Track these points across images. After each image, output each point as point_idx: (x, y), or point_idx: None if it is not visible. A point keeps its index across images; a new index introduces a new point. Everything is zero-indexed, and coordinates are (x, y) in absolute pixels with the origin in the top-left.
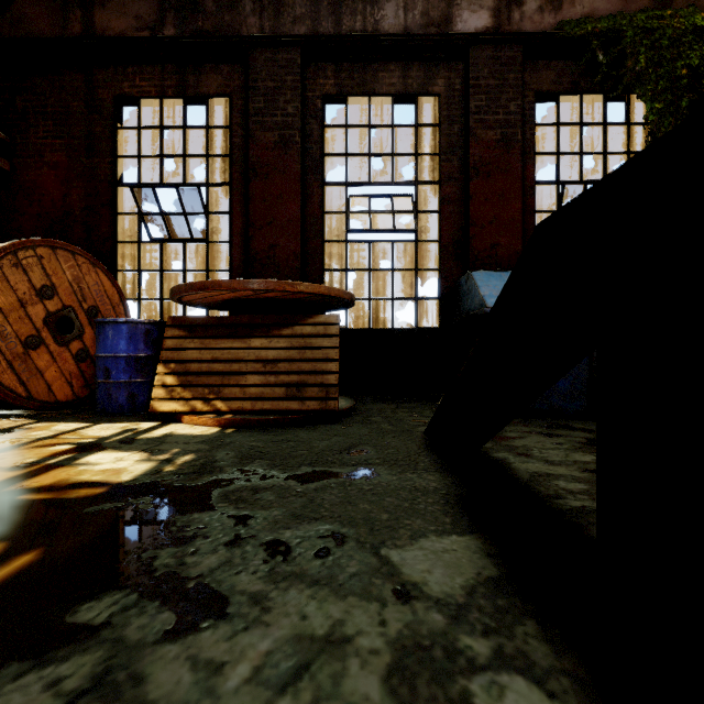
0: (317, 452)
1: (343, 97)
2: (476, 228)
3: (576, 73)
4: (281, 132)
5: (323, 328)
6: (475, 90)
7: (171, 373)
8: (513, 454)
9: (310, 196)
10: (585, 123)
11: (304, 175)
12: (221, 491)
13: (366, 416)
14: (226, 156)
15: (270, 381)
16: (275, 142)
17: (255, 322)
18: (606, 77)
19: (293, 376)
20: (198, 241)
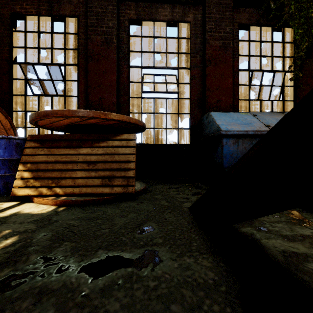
0: (115, 231)
1: (140, 21)
2: (209, 91)
3: (258, 15)
4: (105, 36)
5: (126, 142)
6: (209, 19)
7: (28, 170)
8: (255, 229)
9: (122, 73)
10: (263, 41)
11: (118, 61)
12: (3, 299)
13: (152, 194)
14: (75, 49)
15: (91, 174)
16: (102, 42)
17: (84, 138)
18: (273, 18)
19: (106, 172)
20: (59, 95)
